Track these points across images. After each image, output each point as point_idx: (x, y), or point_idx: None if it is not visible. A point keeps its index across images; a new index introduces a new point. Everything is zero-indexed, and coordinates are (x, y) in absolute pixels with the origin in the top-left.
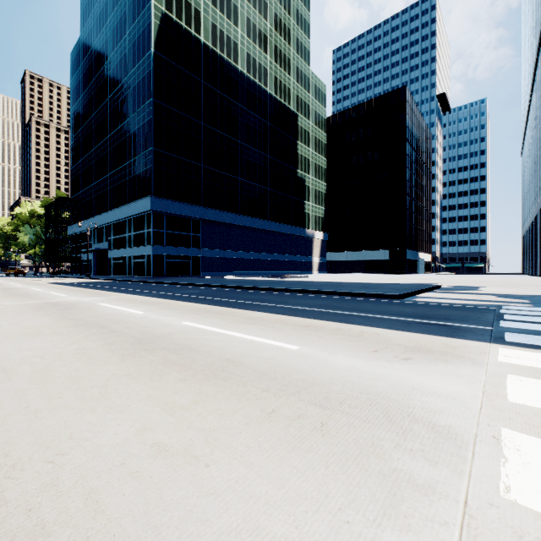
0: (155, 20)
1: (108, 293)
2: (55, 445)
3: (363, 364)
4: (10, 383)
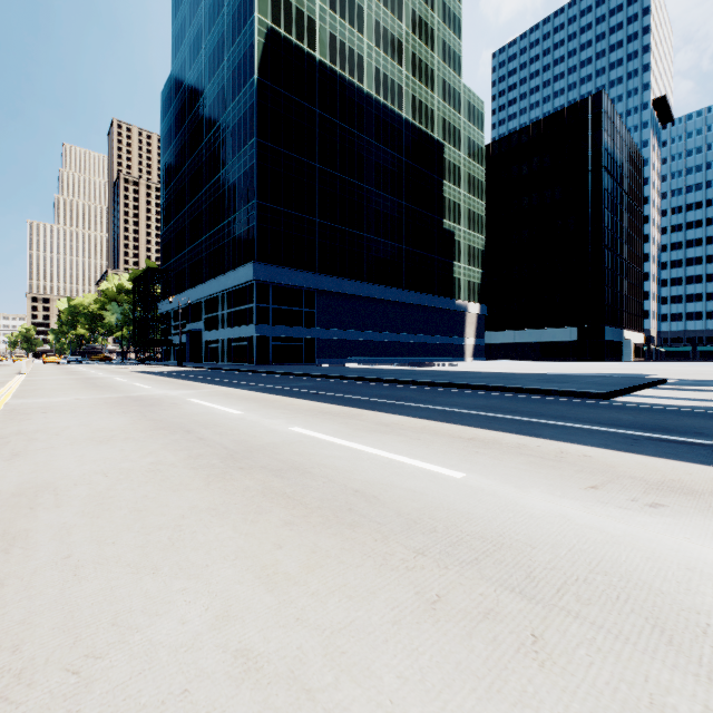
0: (258, 38)
1: (201, 385)
2: (88, 637)
3: (578, 512)
4: (56, 513)
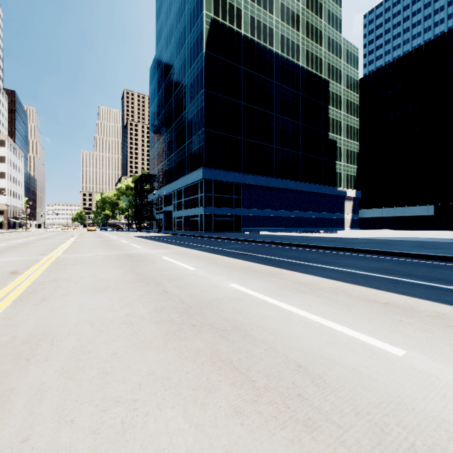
0: (205, 26)
1: (170, 246)
2: None
3: None
4: (42, 368)
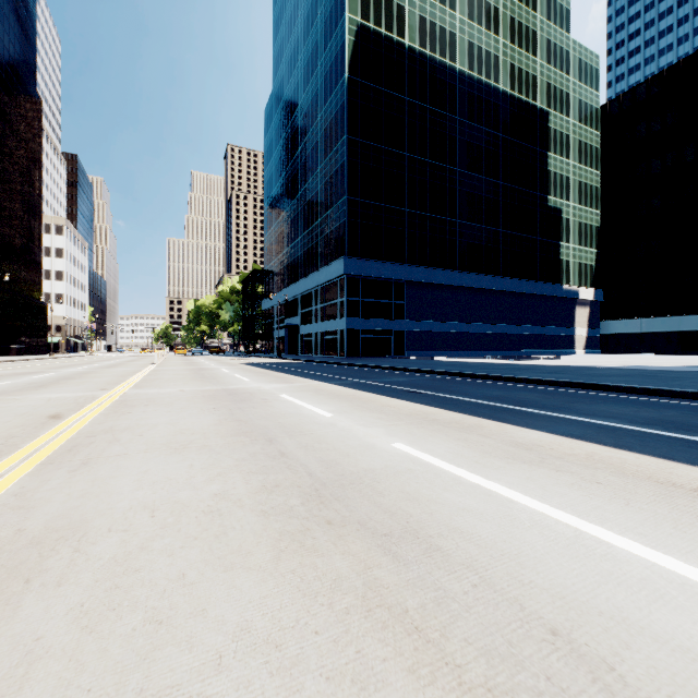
0: (349, 37)
1: (293, 379)
2: None
3: None
4: (46, 603)
